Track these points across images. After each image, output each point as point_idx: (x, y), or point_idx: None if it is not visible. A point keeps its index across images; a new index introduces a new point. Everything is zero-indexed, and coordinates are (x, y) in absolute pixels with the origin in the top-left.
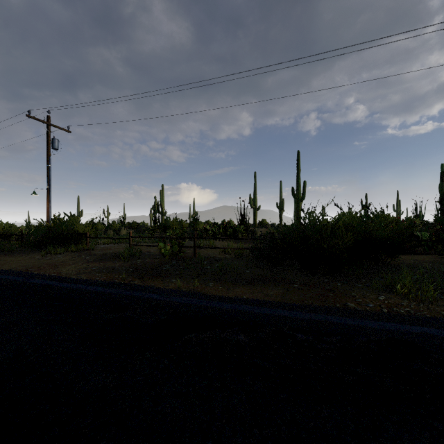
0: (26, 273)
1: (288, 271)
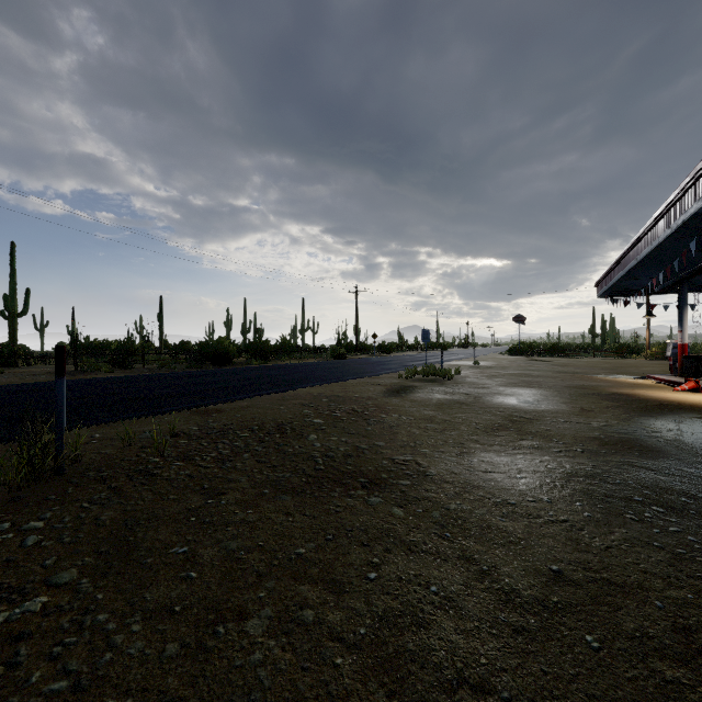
0: (110, 377)
1: (209, 367)
